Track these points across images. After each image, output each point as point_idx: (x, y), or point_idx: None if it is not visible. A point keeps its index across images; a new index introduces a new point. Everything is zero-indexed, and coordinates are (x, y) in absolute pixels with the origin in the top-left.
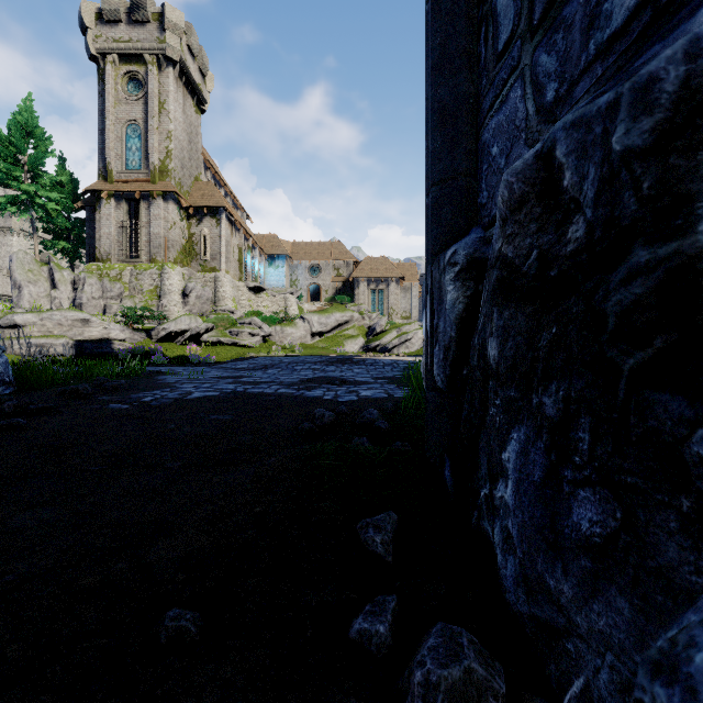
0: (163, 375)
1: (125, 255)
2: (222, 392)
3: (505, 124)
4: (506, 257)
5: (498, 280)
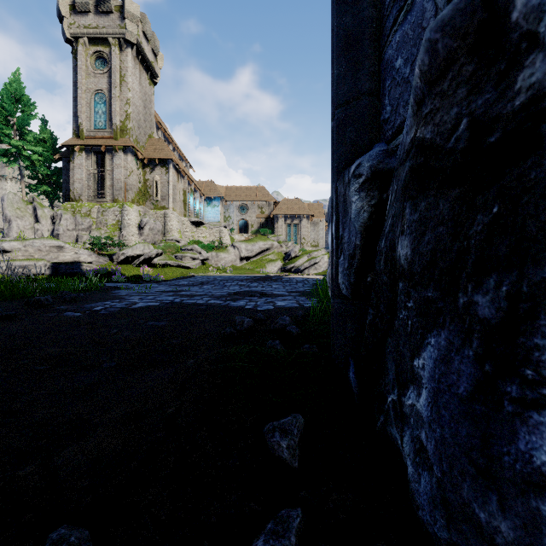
0: (118, 289)
1: (93, 196)
2: (162, 303)
3: (411, 32)
4: (423, 140)
5: (411, 170)
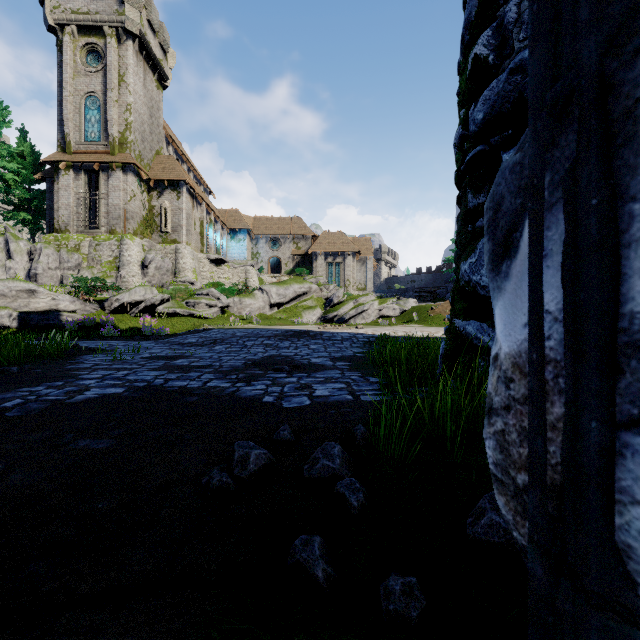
0: (92, 353)
1: (84, 226)
2: (130, 388)
3: None
4: None
5: None
